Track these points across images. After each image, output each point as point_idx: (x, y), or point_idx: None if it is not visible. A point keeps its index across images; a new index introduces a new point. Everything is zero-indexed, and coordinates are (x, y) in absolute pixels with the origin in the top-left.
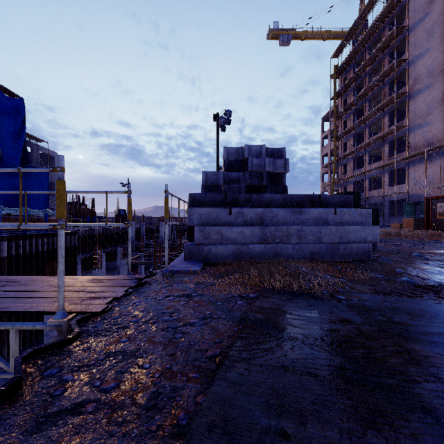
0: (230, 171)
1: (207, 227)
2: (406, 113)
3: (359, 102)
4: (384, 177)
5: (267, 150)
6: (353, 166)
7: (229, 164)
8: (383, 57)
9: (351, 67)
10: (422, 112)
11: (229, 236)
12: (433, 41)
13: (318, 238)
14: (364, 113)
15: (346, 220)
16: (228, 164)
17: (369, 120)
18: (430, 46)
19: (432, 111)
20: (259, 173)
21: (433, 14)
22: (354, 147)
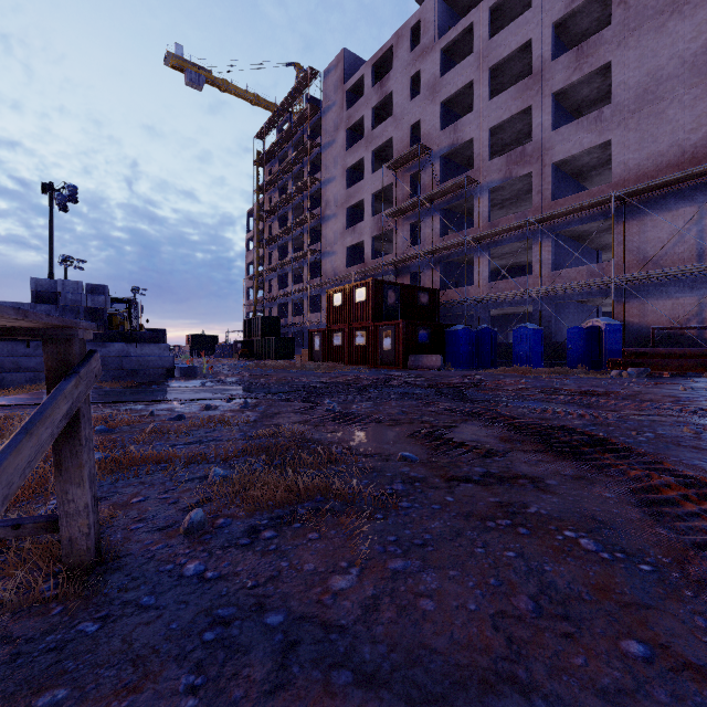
0: (40, 302)
1: (2, 358)
2: (320, 236)
3: (284, 207)
4: (304, 303)
5: (87, 286)
6: (278, 285)
7: (40, 295)
8: (304, 165)
9: (276, 160)
10: (331, 240)
11: (27, 366)
12: (338, 172)
13: (121, 366)
14: (288, 223)
15: (147, 352)
16: (38, 295)
17: (292, 233)
18: (336, 175)
19: (337, 241)
20: (76, 307)
21: (338, 145)
22: (280, 261)
